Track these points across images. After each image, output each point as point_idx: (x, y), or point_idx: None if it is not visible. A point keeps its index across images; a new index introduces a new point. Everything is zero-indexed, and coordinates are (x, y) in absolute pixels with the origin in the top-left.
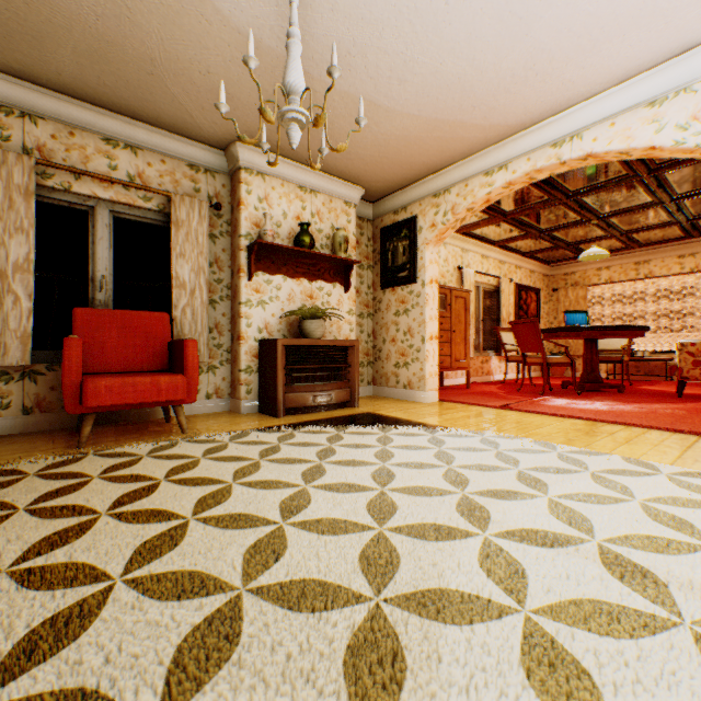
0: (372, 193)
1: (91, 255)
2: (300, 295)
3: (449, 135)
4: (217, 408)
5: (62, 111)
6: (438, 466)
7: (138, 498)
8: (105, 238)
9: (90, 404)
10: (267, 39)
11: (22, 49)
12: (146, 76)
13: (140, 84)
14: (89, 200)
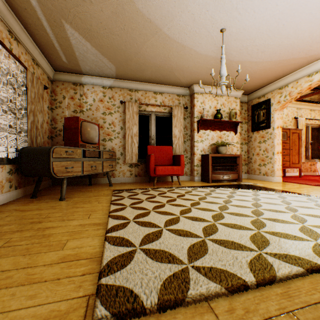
0: (247, 91)
1: (150, 129)
2: (216, 137)
3: (286, 64)
4: (185, 179)
5: (144, 87)
6: (278, 199)
7: (181, 196)
8: (153, 123)
9: (157, 174)
10: (210, 54)
11: (138, 74)
12: (168, 72)
13: (166, 75)
14: (149, 112)
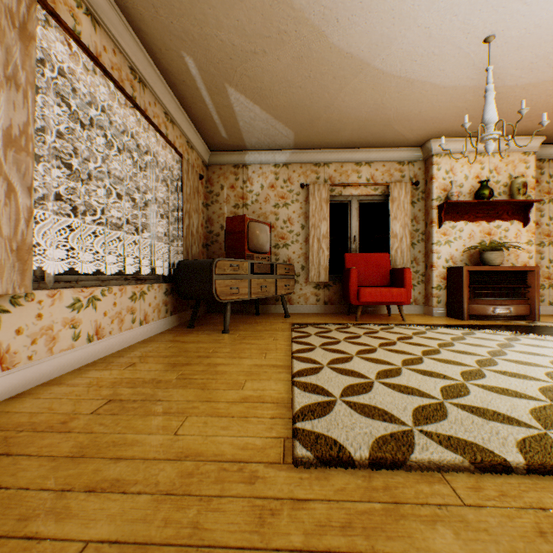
0: None
1: (348, 226)
2: (478, 233)
3: None
4: (414, 311)
5: (338, 157)
6: None
7: (405, 339)
8: (355, 215)
9: (361, 300)
10: (462, 83)
11: (329, 138)
12: (382, 127)
13: (378, 132)
14: (348, 198)
